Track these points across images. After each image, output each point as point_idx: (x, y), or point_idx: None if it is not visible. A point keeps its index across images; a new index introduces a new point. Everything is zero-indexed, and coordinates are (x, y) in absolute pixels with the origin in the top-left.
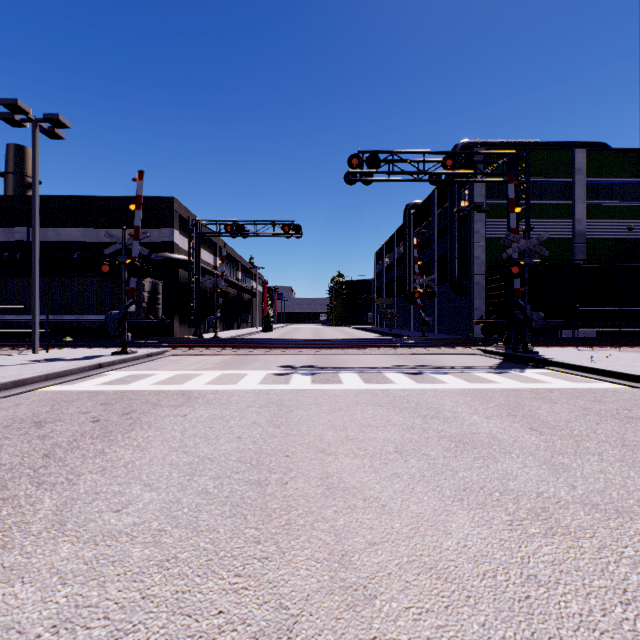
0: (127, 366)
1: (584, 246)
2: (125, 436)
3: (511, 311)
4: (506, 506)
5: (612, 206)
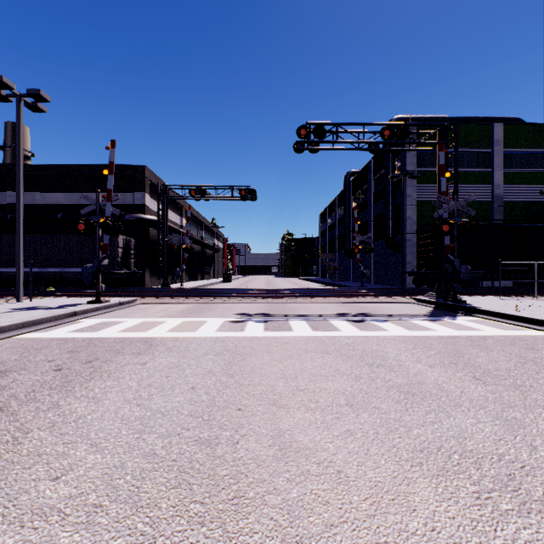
0: (99, 314)
1: (502, 208)
2: (83, 386)
3: (441, 264)
4: (469, 472)
5: (526, 173)
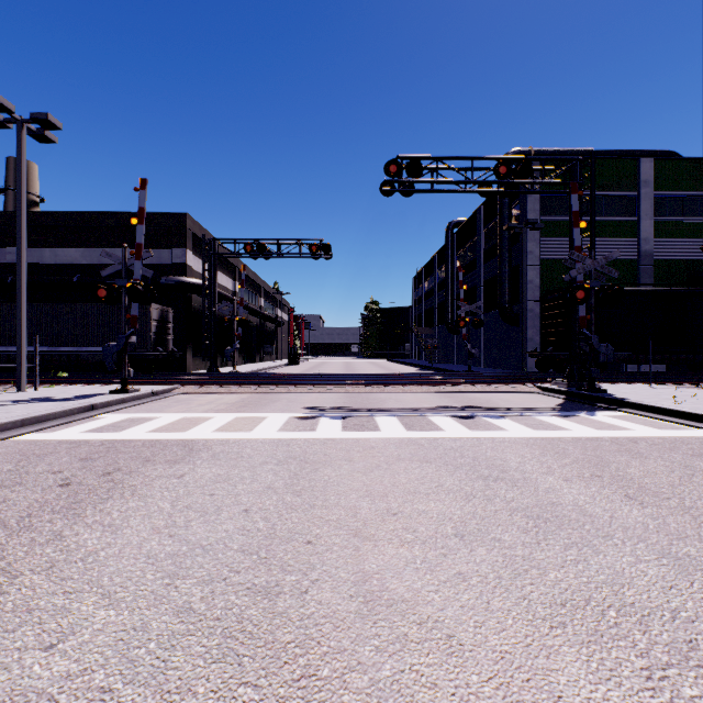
0: (125, 407)
1: (652, 268)
2: (97, 508)
3: (574, 342)
4: (632, 638)
5: (683, 223)
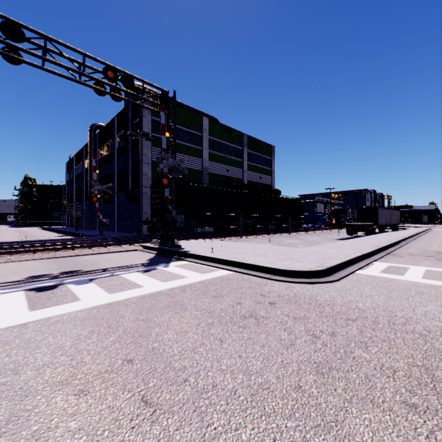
0: None
1: (208, 176)
2: None
3: (164, 214)
4: None
5: (220, 156)
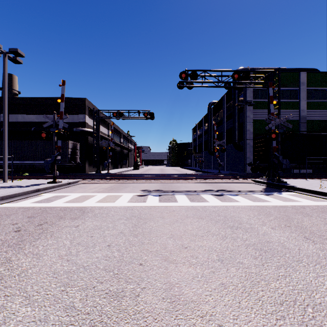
0: (54, 190)
1: (305, 124)
2: (31, 244)
3: (270, 159)
4: (324, 326)
5: (320, 102)
